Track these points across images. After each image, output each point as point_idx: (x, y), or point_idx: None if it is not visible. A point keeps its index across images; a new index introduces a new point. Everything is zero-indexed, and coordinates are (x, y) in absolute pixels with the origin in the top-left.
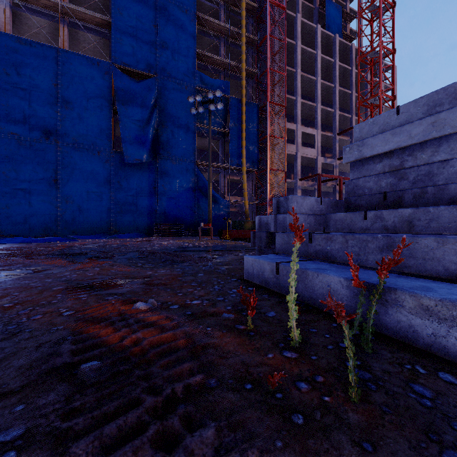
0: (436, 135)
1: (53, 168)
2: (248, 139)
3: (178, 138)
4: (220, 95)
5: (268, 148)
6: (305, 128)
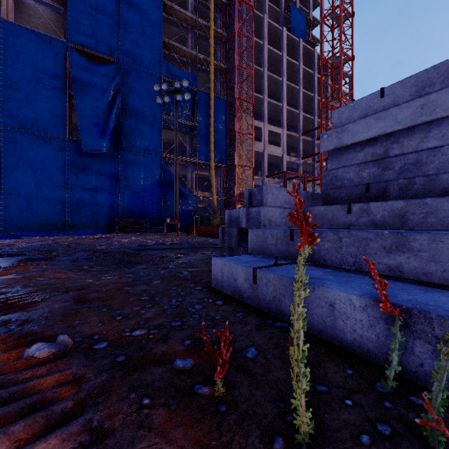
0: (426, 119)
1: None
2: (217, 134)
3: (142, 129)
4: (187, 85)
5: (236, 144)
6: (272, 127)
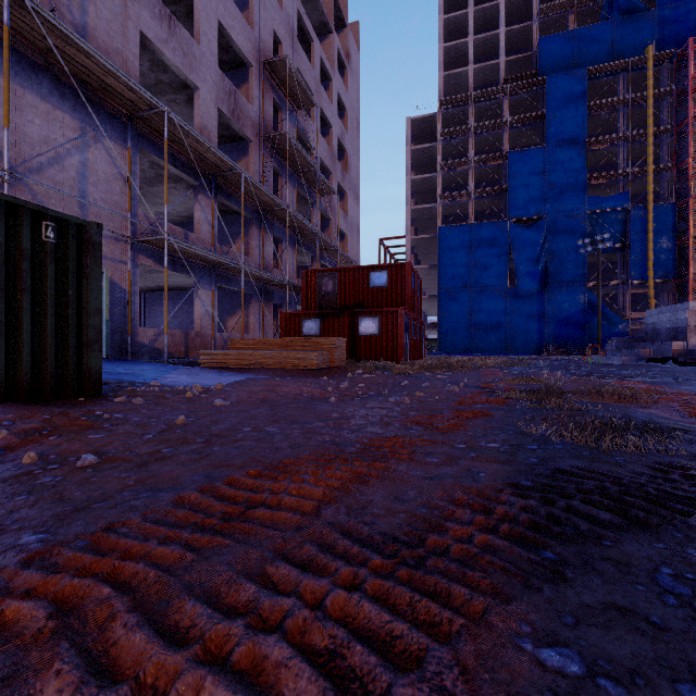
0: (658, 321)
1: (469, 307)
2: (658, 247)
3: (566, 265)
4: (608, 236)
5: (688, 254)
6: None
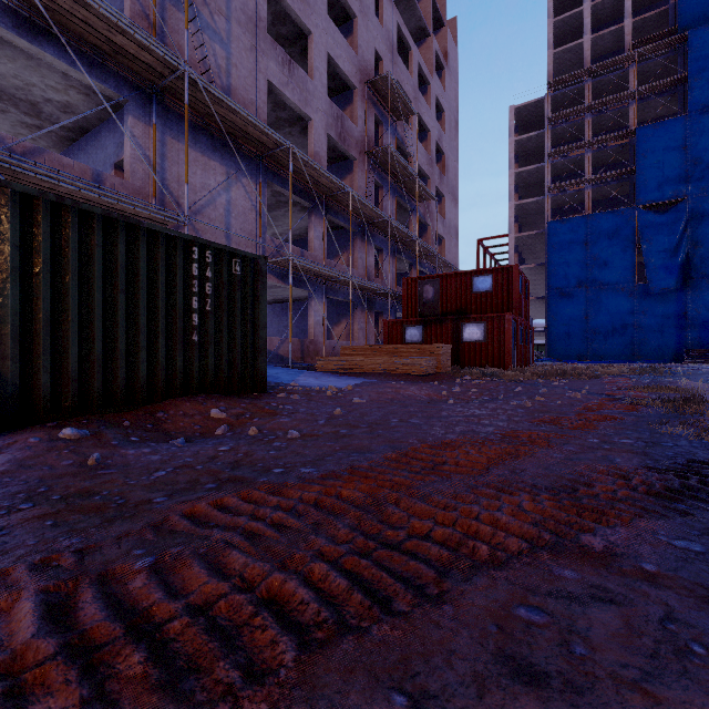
0: None
1: (584, 308)
2: None
3: None
4: None
5: None
6: None
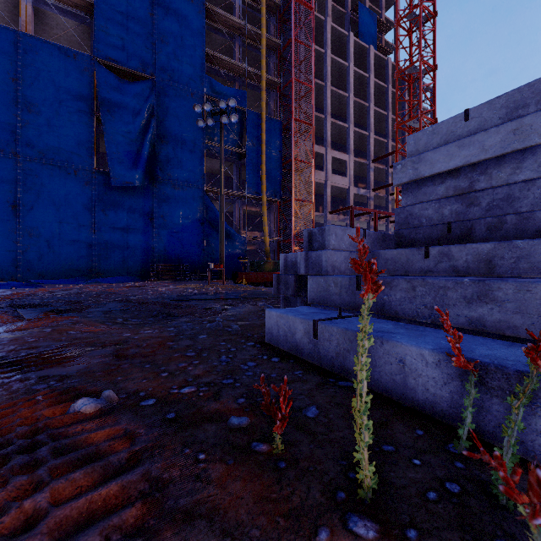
0: (519, 146)
1: (11, 190)
2: (269, 162)
3: (181, 157)
4: (234, 105)
5: (292, 174)
6: (336, 153)
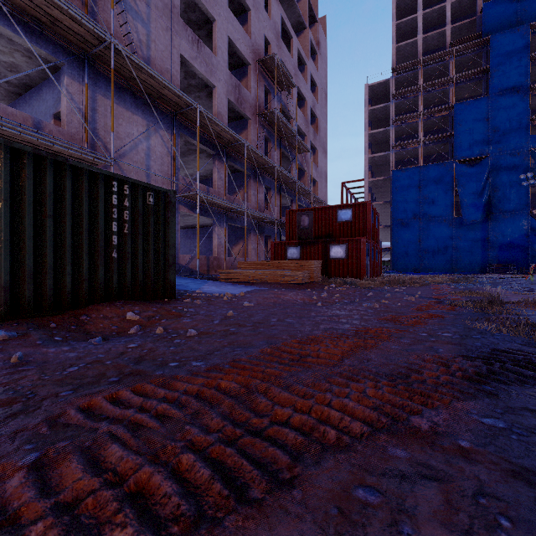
0: None
1: (418, 234)
2: None
3: (509, 196)
4: None
5: None
6: None
